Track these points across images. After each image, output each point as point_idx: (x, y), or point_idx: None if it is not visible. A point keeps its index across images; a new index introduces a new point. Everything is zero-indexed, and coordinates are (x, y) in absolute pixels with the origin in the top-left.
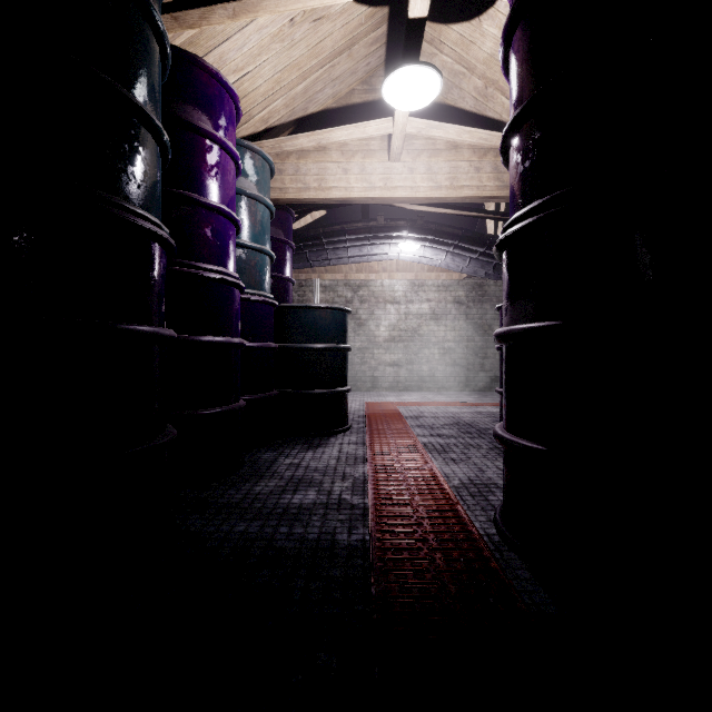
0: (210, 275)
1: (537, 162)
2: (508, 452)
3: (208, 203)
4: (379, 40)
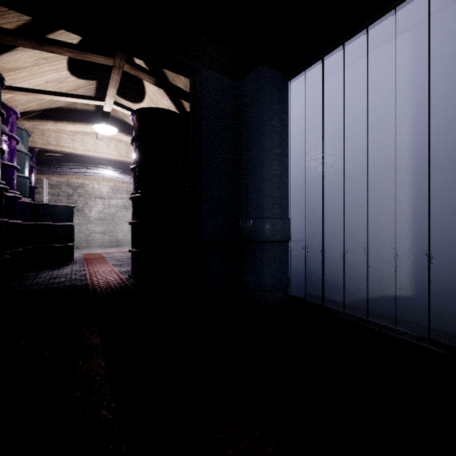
0: (9, 194)
1: (137, 181)
2: (132, 254)
3: (7, 163)
4: (92, 88)
